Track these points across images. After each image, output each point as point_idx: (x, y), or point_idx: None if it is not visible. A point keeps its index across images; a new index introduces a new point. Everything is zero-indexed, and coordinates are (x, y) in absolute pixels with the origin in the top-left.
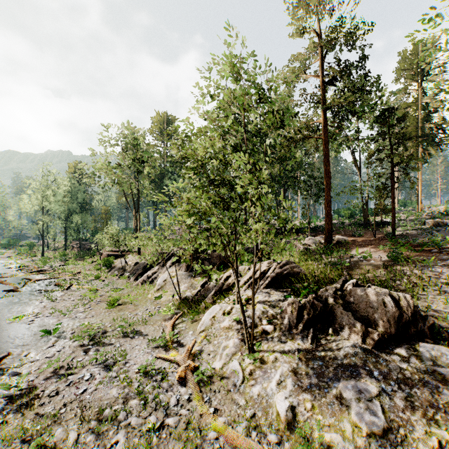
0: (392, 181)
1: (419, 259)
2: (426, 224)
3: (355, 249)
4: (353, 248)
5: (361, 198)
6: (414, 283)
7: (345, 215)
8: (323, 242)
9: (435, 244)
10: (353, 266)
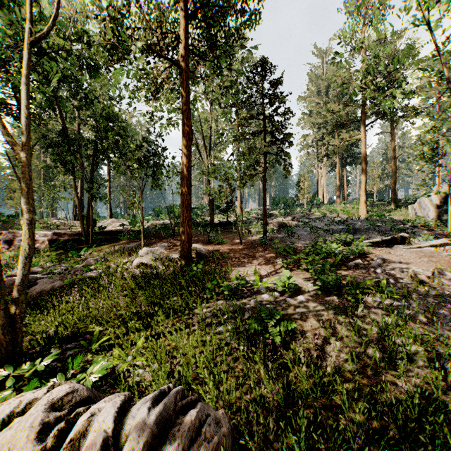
0: (265, 165)
1: (369, 286)
2: (272, 225)
3: (239, 268)
4: (233, 265)
5: (209, 190)
6: (438, 352)
7: (175, 213)
8: (174, 257)
9: (344, 253)
10: (284, 318)
